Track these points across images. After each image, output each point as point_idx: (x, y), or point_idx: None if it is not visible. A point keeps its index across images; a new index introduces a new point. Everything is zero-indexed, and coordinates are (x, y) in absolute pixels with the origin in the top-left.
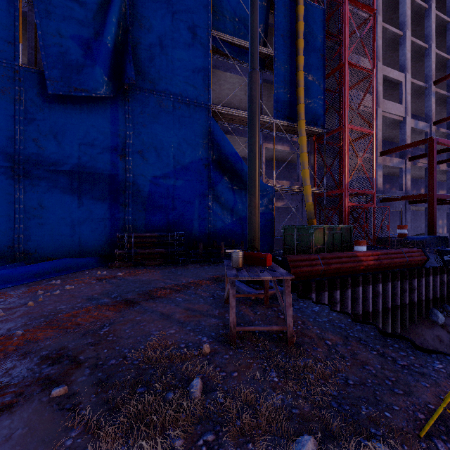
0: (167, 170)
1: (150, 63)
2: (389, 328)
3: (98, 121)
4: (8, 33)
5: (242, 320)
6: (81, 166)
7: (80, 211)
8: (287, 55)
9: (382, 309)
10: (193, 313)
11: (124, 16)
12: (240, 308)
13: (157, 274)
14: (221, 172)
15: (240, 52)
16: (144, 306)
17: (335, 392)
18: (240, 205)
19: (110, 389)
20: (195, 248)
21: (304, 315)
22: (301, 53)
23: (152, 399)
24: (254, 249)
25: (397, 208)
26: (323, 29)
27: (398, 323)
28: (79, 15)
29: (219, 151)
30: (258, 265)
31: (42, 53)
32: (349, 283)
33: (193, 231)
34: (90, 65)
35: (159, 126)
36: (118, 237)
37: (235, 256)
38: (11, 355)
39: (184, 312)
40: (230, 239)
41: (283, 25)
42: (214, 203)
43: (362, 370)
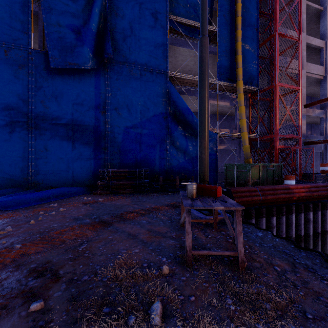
0: (136, 122)
1: (123, 42)
2: (319, 250)
3: (85, 86)
4: (24, 26)
5: (196, 242)
6: (74, 120)
7: (73, 153)
8: (228, 31)
9: (312, 233)
10: (155, 234)
11: (104, 8)
12: (193, 231)
13: (128, 200)
14: (176, 123)
15: (190, 30)
16: (116, 226)
17: (295, 327)
18: (191, 148)
19: (79, 308)
20: (157, 181)
21: (250, 239)
22: (239, 28)
23: (114, 323)
24: (204, 182)
25: (319, 150)
26: (257, 8)
27: (326, 245)
28: (72, 9)
29: (174, 107)
30: (209, 196)
31: (47, 38)
32: (283, 211)
33: (155, 168)
34: (80, 46)
35: (129, 89)
36: (100, 172)
37: (190, 188)
38: (8, 266)
39: (147, 233)
40: (183, 174)
41: (224, 7)
42: (171, 146)
43: (318, 302)
